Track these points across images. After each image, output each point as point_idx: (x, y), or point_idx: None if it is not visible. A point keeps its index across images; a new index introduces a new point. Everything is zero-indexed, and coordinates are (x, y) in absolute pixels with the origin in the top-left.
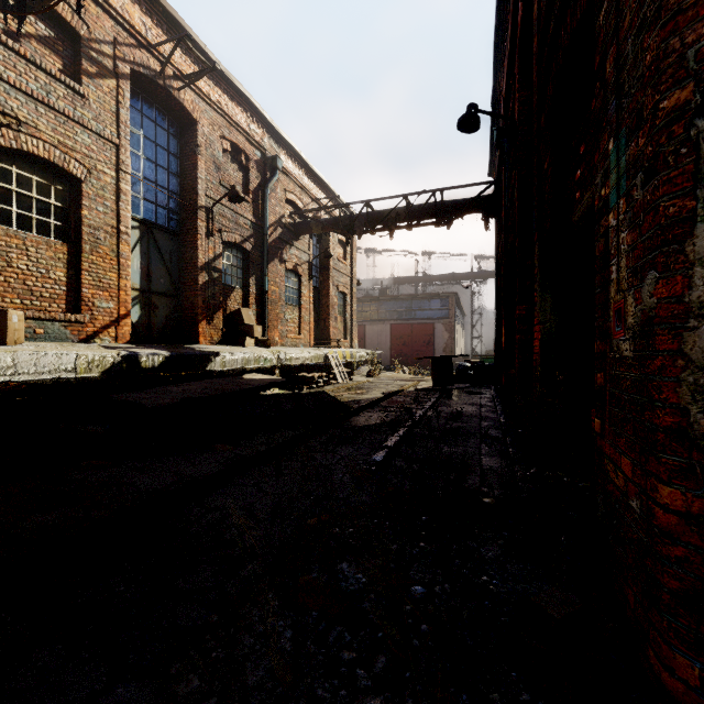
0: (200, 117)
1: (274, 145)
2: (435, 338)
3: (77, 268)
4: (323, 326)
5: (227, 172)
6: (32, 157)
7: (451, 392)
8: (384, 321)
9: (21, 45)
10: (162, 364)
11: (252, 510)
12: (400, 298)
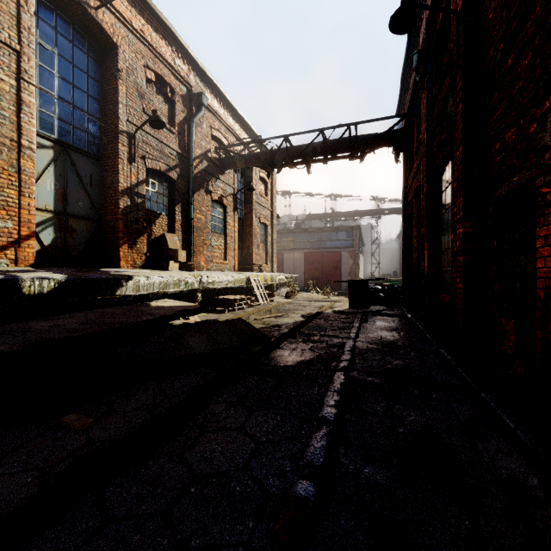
0: (121, 42)
1: (200, 83)
2: (341, 264)
3: None
4: (247, 252)
5: (151, 102)
6: None
7: (368, 314)
8: (299, 250)
9: None
10: (54, 290)
11: None
12: (313, 231)
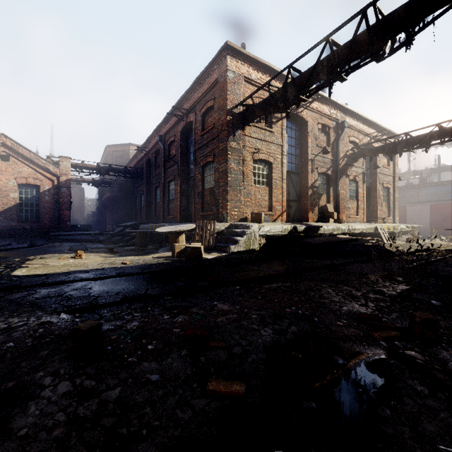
0: (309, 119)
1: (342, 115)
2: None
3: (271, 195)
4: (372, 209)
5: (319, 138)
6: (260, 160)
7: None
8: (423, 203)
9: (258, 123)
10: (303, 230)
11: (362, 270)
12: (440, 184)
